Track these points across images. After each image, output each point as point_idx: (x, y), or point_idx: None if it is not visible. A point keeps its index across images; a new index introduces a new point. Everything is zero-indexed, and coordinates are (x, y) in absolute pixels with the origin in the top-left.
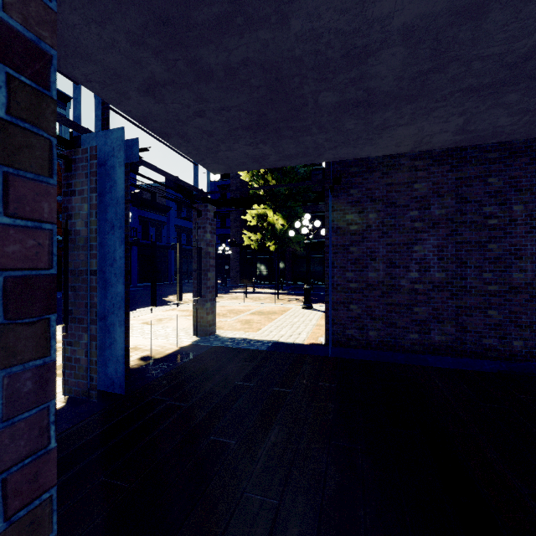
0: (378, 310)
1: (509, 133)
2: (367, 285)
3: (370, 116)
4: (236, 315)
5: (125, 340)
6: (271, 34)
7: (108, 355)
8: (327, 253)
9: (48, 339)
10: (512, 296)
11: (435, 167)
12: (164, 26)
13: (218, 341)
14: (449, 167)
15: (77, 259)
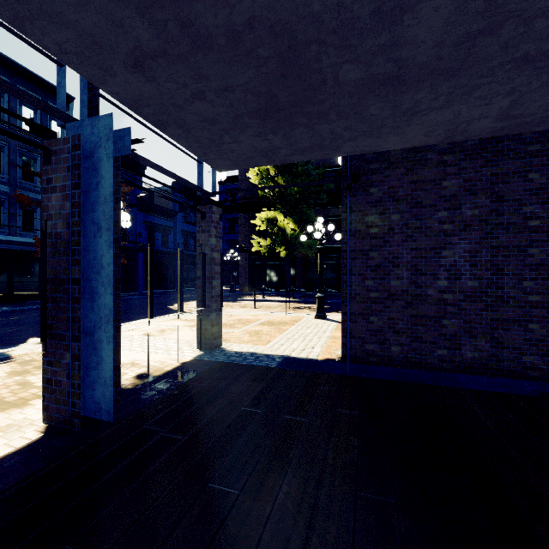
0: (402, 322)
1: None
2: (389, 294)
3: (399, 98)
4: (244, 325)
5: (115, 358)
6: None
7: (95, 376)
8: (343, 259)
9: None
10: None
11: (467, 161)
12: None
13: (223, 355)
14: (483, 161)
15: (58, 265)
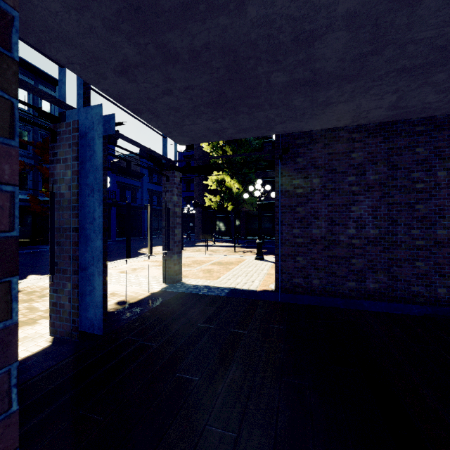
0: (321, 261)
1: (435, 109)
2: (311, 240)
3: (315, 94)
4: (199, 265)
5: (103, 288)
6: (230, 20)
7: (88, 301)
8: (276, 212)
9: (10, 302)
10: (436, 249)
11: (370, 138)
12: (135, 13)
13: (183, 288)
14: (382, 138)
15: (61, 218)
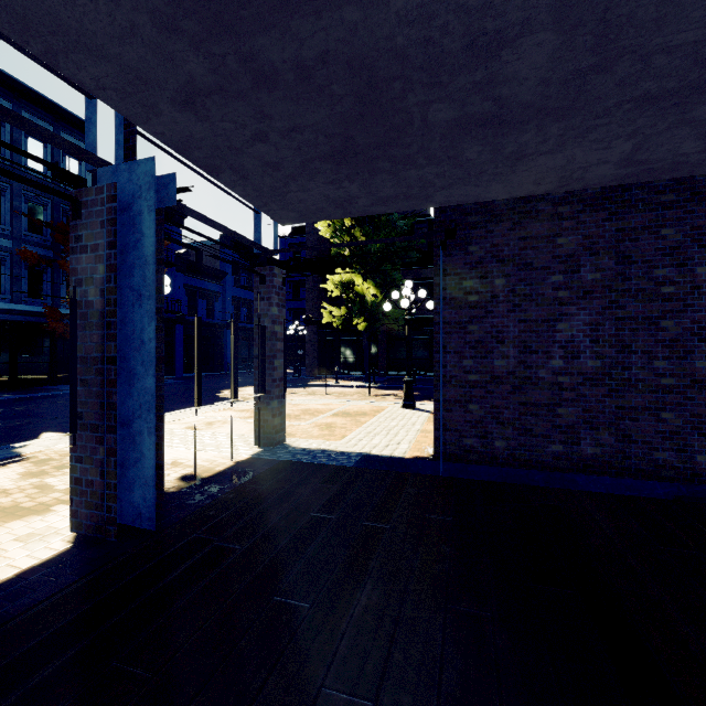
0: (508, 411)
1: (695, 165)
2: (492, 377)
3: (500, 140)
4: (313, 417)
5: (157, 454)
6: (362, 13)
7: (133, 475)
8: (436, 333)
9: None
10: (694, 392)
11: (587, 214)
12: (205, 1)
13: (287, 453)
14: (606, 214)
15: (89, 341)
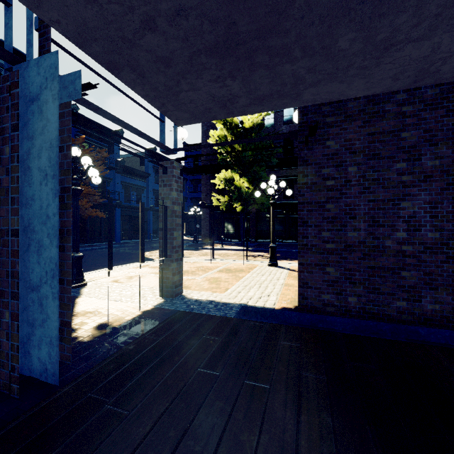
0: (359, 273)
1: None
2: (345, 245)
3: (376, 24)
4: (204, 272)
5: (66, 313)
6: None
7: (40, 334)
8: (300, 211)
9: None
10: None
11: (427, 112)
12: None
13: (183, 304)
14: (444, 111)
15: None
